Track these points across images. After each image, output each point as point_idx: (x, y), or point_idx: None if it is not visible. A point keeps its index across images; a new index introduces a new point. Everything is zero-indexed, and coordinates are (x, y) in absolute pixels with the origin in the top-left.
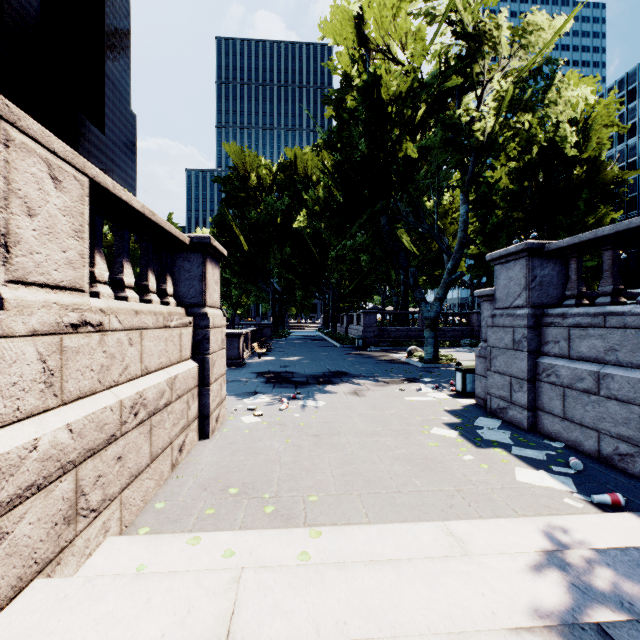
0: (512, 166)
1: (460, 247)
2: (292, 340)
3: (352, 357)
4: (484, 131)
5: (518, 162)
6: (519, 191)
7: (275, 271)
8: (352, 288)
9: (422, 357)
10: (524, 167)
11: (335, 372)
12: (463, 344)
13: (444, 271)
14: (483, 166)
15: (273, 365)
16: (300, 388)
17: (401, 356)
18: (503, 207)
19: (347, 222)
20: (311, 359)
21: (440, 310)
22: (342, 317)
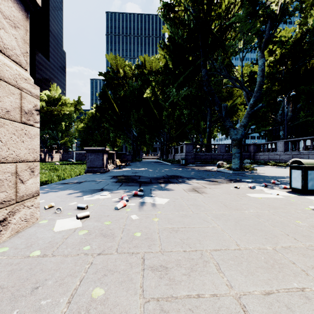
0: (271, 59)
1: (259, 88)
2: (143, 162)
3: (180, 168)
4: (278, 4)
5: (275, 57)
6: (276, 73)
7: (134, 124)
8: (177, 133)
9: (230, 167)
10: (281, 57)
11: (171, 175)
12: (245, 163)
13: (233, 119)
14: (276, 30)
15: (127, 172)
16: (143, 186)
17: (213, 167)
18: (266, 83)
19: (178, 77)
20: (154, 169)
21: (244, 133)
22: (171, 150)
